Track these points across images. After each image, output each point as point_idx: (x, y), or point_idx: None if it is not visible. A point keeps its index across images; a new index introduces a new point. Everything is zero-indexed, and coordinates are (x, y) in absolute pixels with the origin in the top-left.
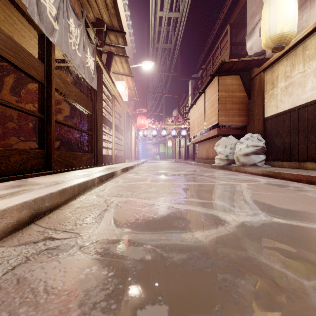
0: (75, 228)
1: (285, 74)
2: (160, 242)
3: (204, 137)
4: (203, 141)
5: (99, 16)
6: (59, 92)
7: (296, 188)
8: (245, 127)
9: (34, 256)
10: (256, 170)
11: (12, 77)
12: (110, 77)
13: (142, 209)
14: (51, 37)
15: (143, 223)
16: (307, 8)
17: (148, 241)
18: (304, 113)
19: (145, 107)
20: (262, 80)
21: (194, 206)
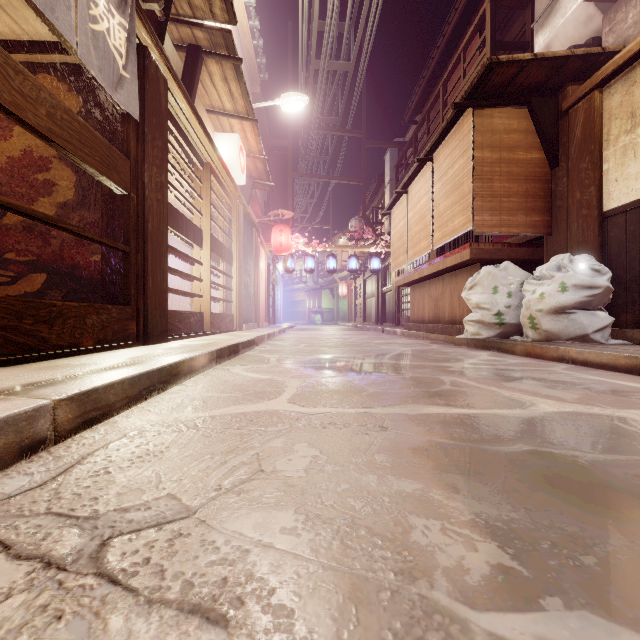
0: None
1: None
2: None
3: (431, 268)
4: (425, 280)
5: None
6: None
7: None
8: (535, 242)
9: None
10: (603, 354)
11: None
12: (192, 107)
13: None
14: None
15: None
16: None
17: None
18: None
19: (289, 208)
20: (598, 111)
21: None
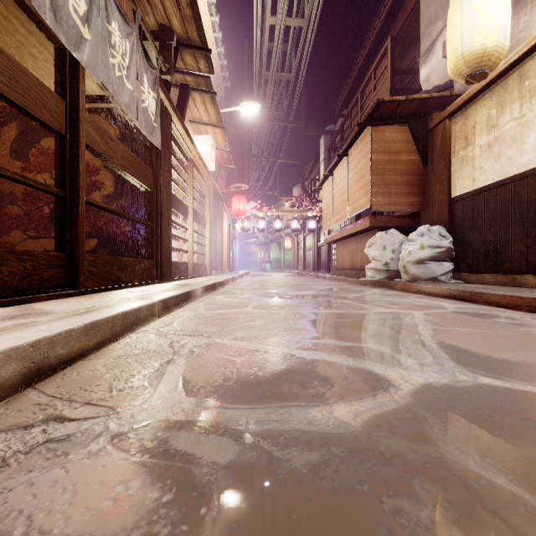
0: (108, 398)
1: (488, 121)
2: (267, 426)
3: (347, 231)
4: (345, 239)
5: (166, 20)
6: (94, 151)
7: (510, 321)
8: (417, 214)
9: (19, 458)
10: (437, 288)
11: (14, 127)
12: (184, 127)
13: (237, 360)
14: (77, 52)
15: (237, 388)
16: (527, 6)
17: (245, 423)
18: (522, 189)
19: (246, 182)
20: (448, 132)
21: (331, 354)
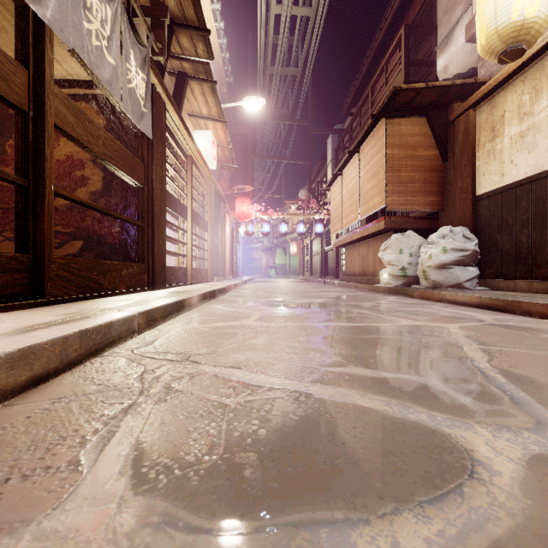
0: None
1: (520, 109)
2: None
3: (358, 234)
4: (356, 242)
5: None
6: (67, 135)
7: None
8: (435, 215)
9: None
10: (464, 296)
11: None
12: (181, 119)
13: (229, 404)
14: (37, 5)
15: (223, 470)
16: None
17: None
18: None
19: (249, 183)
20: (472, 124)
21: (363, 393)
